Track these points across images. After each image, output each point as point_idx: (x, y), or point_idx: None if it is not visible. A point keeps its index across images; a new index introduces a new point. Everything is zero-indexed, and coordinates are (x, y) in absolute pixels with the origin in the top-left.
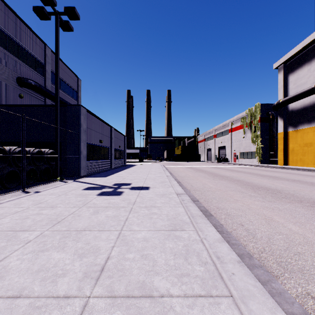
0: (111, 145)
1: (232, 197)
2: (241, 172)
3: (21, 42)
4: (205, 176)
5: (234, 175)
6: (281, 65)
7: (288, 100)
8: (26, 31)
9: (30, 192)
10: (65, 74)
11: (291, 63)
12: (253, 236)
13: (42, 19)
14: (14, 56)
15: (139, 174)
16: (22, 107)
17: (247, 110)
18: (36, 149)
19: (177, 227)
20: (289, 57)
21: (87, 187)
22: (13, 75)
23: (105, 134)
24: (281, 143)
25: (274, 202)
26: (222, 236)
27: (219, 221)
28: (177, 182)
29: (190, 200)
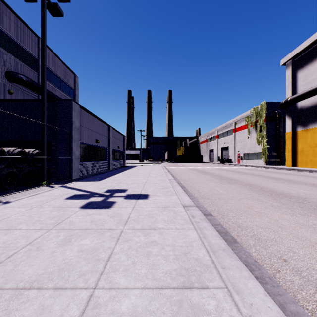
0: (109, 146)
1: (251, 208)
2: (249, 174)
3: (10, 33)
4: (212, 179)
5: (243, 178)
6: (289, 60)
7: (297, 97)
8: (16, 22)
9: (1, 201)
10: (61, 70)
11: (300, 58)
12: (314, 286)
13: (26, 1)
14: (2, 49)
15: (137, 177)
16: (7, 102)
17: (252, 108)
18: (17, 149)
19: (193, 277)
20: (298, 52)
21: (72, 195)
22: (1, 68)
23: (102, 133)
24: (289, 144)
25: (309, 216)
26: (267, 291)
27: (250, 254)
28: (182, 187)
29: (202, 216)
